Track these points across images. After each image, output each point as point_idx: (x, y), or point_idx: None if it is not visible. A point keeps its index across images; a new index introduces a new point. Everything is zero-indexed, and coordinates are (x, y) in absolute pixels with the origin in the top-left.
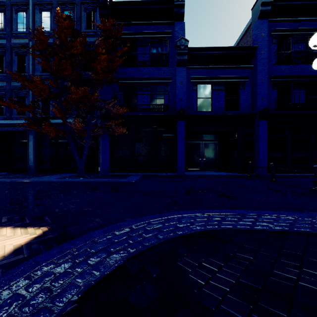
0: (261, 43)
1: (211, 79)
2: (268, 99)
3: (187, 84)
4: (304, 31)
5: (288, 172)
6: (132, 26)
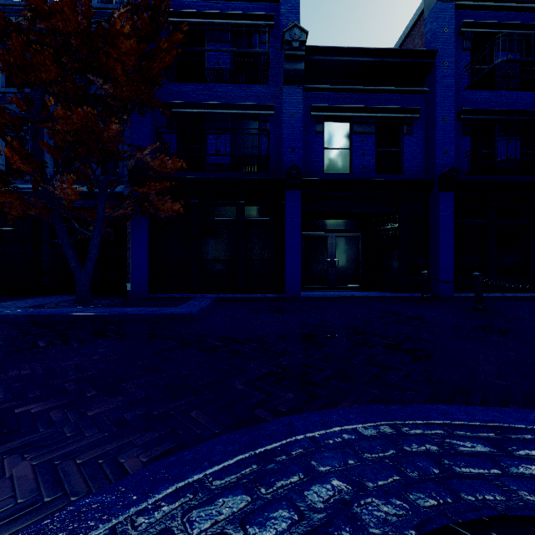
0: (442, 46)
1: (350, 112)
2: (454, 154)
3: (305, 121)
4: (520, 29)
5: (490, 291)
6: (196, 2)
